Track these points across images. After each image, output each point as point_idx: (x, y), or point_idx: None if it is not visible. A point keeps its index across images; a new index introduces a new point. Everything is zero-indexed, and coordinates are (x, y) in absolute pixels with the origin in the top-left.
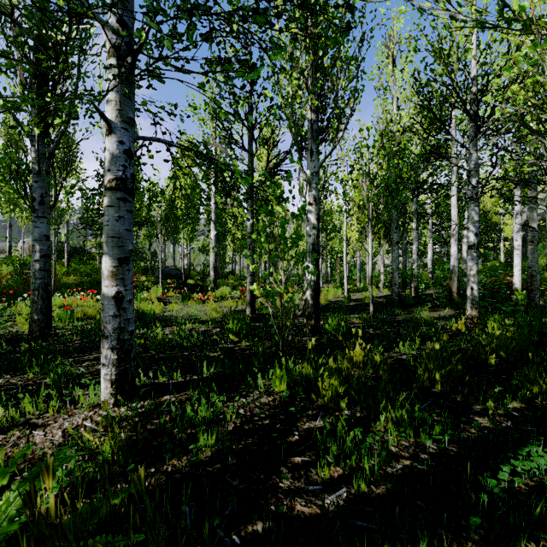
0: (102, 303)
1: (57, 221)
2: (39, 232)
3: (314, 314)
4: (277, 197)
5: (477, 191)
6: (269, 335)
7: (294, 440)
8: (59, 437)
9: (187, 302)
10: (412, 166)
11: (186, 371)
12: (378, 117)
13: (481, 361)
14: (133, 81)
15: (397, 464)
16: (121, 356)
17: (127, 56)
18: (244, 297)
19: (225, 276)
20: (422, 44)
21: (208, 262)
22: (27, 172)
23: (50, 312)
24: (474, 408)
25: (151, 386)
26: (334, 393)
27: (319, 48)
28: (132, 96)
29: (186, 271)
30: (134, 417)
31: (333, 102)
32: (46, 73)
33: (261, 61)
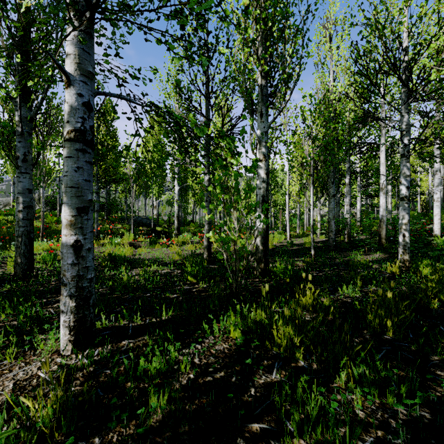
0: (61, 252)
1: (45, 178)
2: (22, 186)
3: (263, 259)
4: (231, 151)
5: (408, 149)
6: (224, 277)
7: (251, 399)
8: (9, 390)
9: (154, 247)
10: (349, 127)
11: (147, 313)
12: (317, 88)
13: (423, 305)
14: (93, 37)
15: (368, 436)
16: (80, 303)
17: (86, 12)
18: (202, 241)
19: (187, 224)
20: (358, 20)
21: (173, 213)
22: (11, 133)
23: (32, 256)
24: (432, 359)
25: (112, 330)
26: (289, 342)
27: (268, 18)
28: (92, 50)
29: (155, 220)
30: (88, 367)
31: (281, 67)
32: (28, 47)
33: (216, 39)
